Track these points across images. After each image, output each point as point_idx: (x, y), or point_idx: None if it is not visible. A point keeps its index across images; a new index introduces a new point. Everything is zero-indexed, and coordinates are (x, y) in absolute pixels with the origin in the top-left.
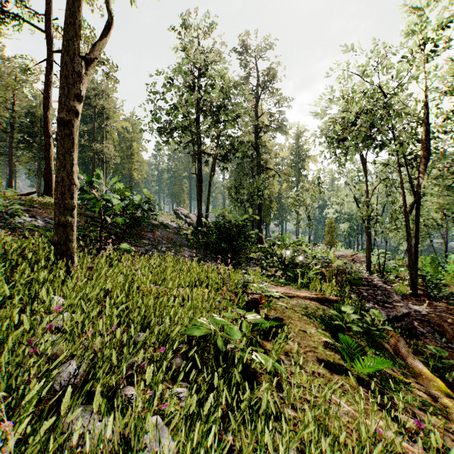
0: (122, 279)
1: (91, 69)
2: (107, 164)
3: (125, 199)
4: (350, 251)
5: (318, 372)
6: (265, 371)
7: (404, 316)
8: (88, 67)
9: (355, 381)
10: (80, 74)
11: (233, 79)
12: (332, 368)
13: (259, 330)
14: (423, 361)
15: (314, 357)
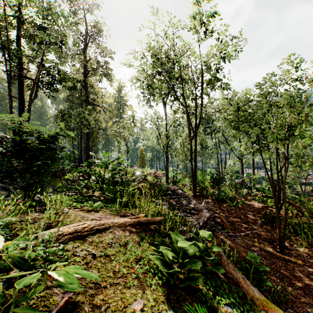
0: None
1: None
2: None
3: None
4: (153, 170)
5: None
6: None
7: (207, 219)
8: None
9: None
10: None
11: (55, 2)
12: None
13: None
14: (243, 273)
15: None
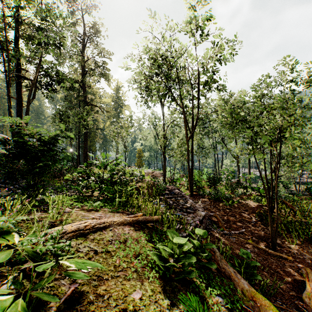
0: None
1: None
2: None
3: None
4: (151, 170)
5: None
6: None
7: (202, 218)
8: None
9: None
10: None
11: (53, 4)
12: None
13: None
14: (235, 268)
15: None
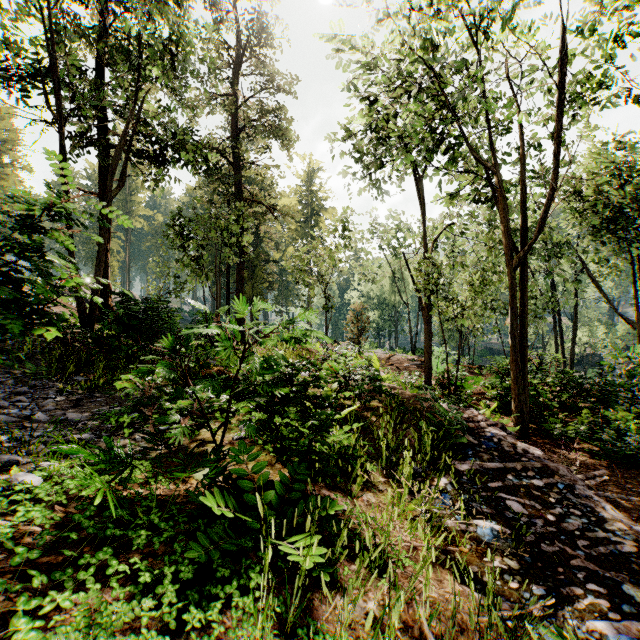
0: None
1: None
2: None
3: None
4: (385, 351)
5: None
6: None
7: None
8: None
9: None
10: None
11: None
12: None
13: None
14: None
15: None
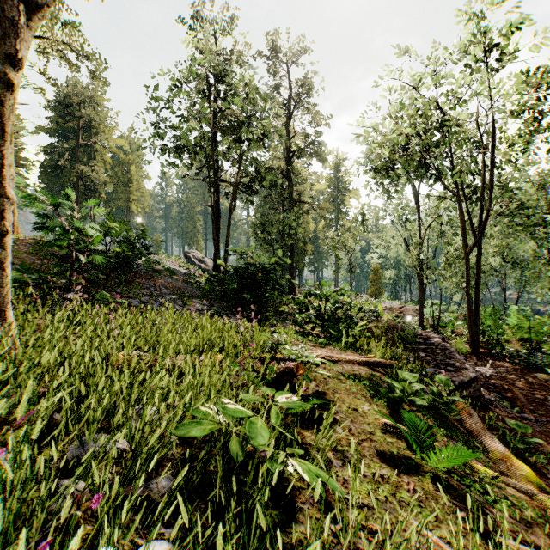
0: (79, 344)
1: (40, 23)
2: (96, 193)
3: (108, 232)
4: (398, 303)
5: (380, 475)
6: (306, 482)
7: (471, 381)
8: (34, 19)
9: (431, 482)
10: (18, 26)
11: (258, 87)
12: (398, 464)
13: (296, 415)
14: (501, 440)
15: (372, 448)
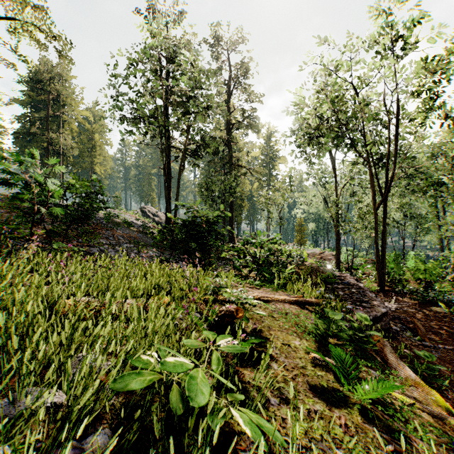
0: (22, 293)
1: None
2: (64, 157)
3: (68, 188)
4: (318, 249)
5: (314, 410)
6: None
7: (383, 316)
8: None
9: (359, 415)
10: None
11: (203, 68)
12: (328, 398)
13: (236, 357)
14: (411, 367)
15: (305, 383)
